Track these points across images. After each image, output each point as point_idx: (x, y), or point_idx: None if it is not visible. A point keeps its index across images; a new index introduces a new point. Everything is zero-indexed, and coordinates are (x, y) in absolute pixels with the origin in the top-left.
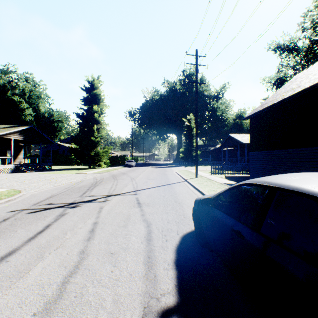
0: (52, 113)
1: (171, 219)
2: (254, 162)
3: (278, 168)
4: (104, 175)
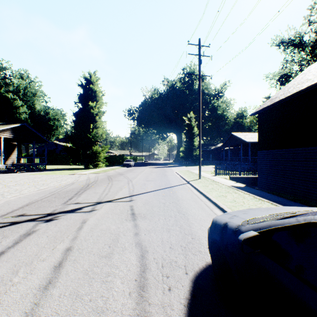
0: (48, 111)
1: (175, 242)
2: (262, 162)
3: (292, 168)
4: (99, 175)
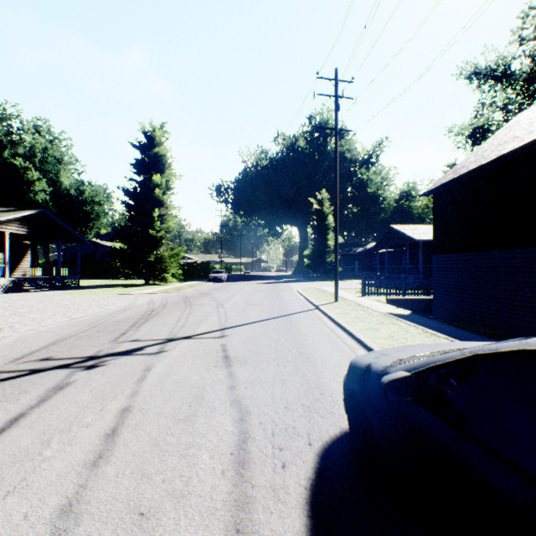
0: (83, 188)
1: (293, 400)
2: (440, 273)
3: (488, 284)
4: (169, 296)
